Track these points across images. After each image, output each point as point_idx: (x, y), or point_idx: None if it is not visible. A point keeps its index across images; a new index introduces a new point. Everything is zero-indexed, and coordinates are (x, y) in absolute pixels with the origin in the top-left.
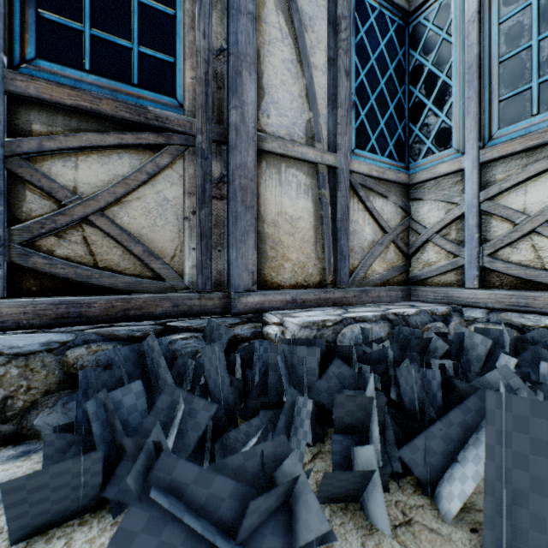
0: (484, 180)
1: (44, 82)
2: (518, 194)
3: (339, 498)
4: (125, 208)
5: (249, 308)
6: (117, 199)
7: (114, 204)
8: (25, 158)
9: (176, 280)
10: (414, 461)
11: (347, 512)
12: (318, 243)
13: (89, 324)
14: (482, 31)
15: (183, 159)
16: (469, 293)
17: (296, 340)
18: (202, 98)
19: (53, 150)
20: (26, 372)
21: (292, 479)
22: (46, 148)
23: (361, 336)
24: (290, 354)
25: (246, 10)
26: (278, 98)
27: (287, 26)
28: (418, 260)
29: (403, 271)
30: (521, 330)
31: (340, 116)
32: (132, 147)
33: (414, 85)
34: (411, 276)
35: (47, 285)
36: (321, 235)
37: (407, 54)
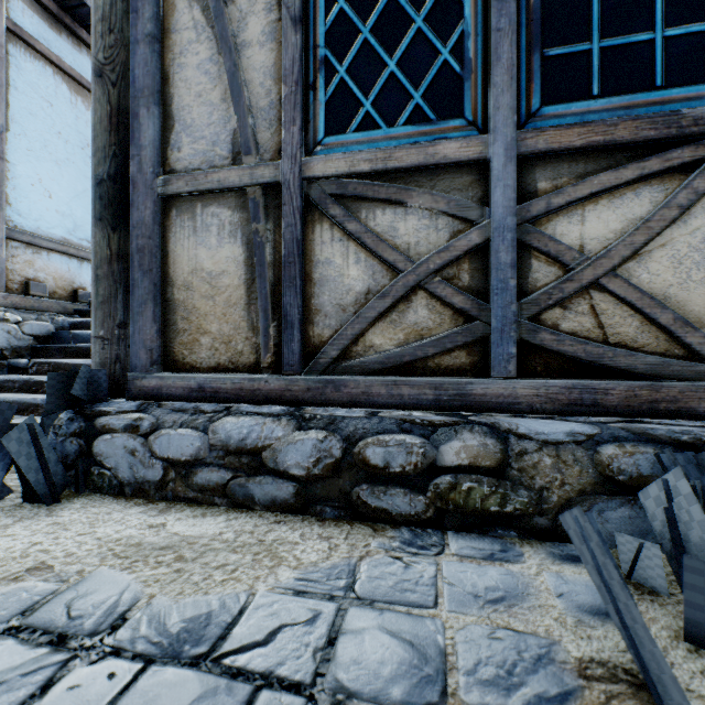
0: None
1: (552, 130)
2: None
3: None
4: (642, 262)
5: None
6: (634, 252)
7: (628, 258)
8: (529, 224)
9: None
10: None
11: None
12: None
13: (604, 416)
14: None
15: None
16: None
17: None
18: None
19: (560, 206)
20: (557, 463)
21: None
22: (553, 206)
23: None
24: None
25: None
26: None
27: None
28: None
29: None
30: None
31: None
32: (652, 176)
33: None
34: None
35: (551, 365)
36: None
37: None
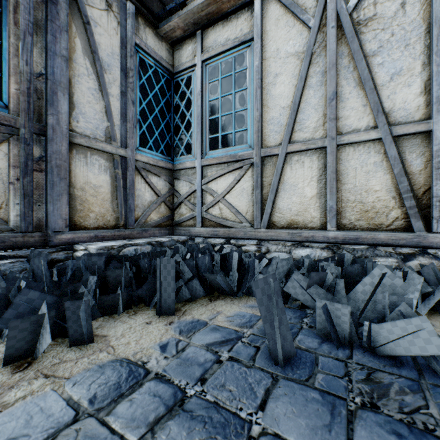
0: (204, 174)
1: None
2: (215, 183)
3: (108, 312)
4: None
5: (63, 242)
6: None
7: None
8: None
9: (3, 225)
10: (143, 295)
11: (111, 317)
12: (114, 202)
13: None
14: (203, 101)
15: (9, 143)
16: (198, 230)
17: (92, 254)
18: (25, 104)
19: None
20: None
21: (81, 293)
22: None
23: (134, 252)
24: (88, 261)
25: (61, 54)
26: (85, 111)
27: (92, 67)
28: (178, 213)
29: (170, 218)
30: (214, 245)
31: (129, 127)
32: None
33: (176, 114)
34: (174, 222)
35: None
36: (116, 197)
37: (172, 96)
